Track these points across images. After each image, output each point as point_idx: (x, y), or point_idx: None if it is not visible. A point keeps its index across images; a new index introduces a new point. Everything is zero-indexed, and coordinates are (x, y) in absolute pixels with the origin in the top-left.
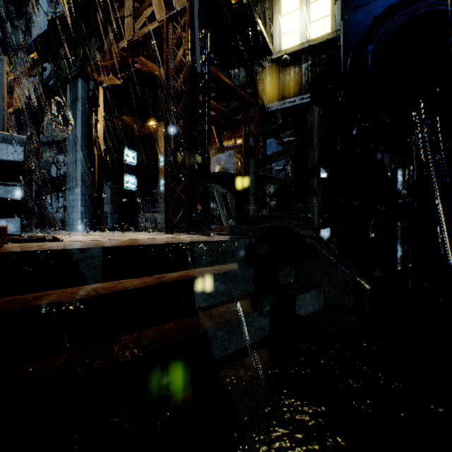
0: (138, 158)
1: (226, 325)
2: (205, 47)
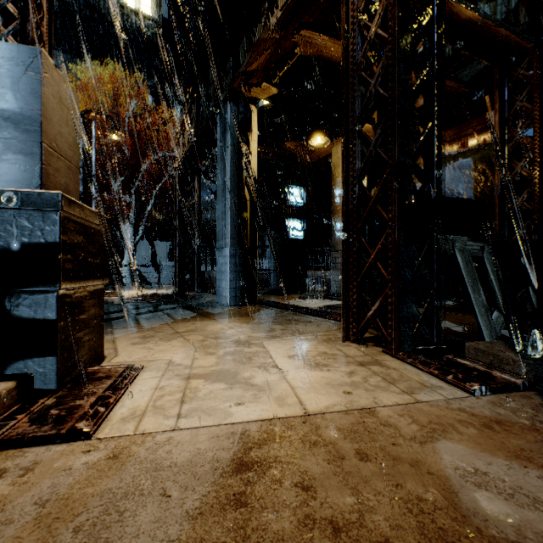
0: (307, 196)
1: None
2: None
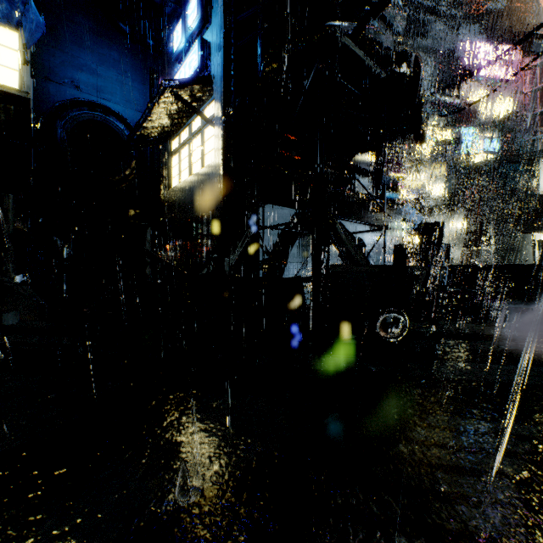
0: None
1: None
2: None
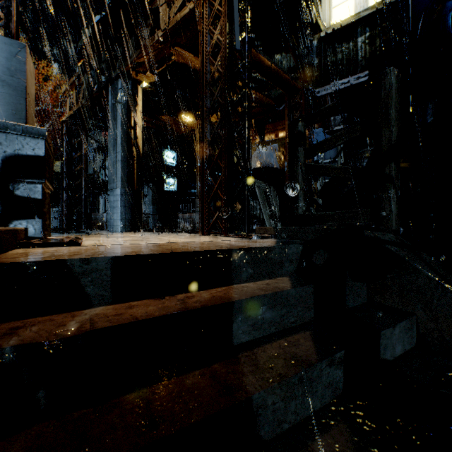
0: (178, 159)
1: (280, 385)
2: (244, 23)
